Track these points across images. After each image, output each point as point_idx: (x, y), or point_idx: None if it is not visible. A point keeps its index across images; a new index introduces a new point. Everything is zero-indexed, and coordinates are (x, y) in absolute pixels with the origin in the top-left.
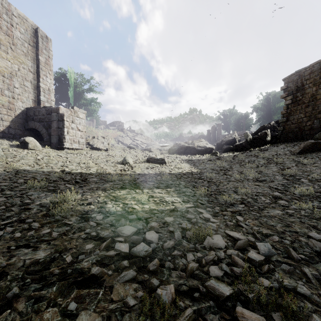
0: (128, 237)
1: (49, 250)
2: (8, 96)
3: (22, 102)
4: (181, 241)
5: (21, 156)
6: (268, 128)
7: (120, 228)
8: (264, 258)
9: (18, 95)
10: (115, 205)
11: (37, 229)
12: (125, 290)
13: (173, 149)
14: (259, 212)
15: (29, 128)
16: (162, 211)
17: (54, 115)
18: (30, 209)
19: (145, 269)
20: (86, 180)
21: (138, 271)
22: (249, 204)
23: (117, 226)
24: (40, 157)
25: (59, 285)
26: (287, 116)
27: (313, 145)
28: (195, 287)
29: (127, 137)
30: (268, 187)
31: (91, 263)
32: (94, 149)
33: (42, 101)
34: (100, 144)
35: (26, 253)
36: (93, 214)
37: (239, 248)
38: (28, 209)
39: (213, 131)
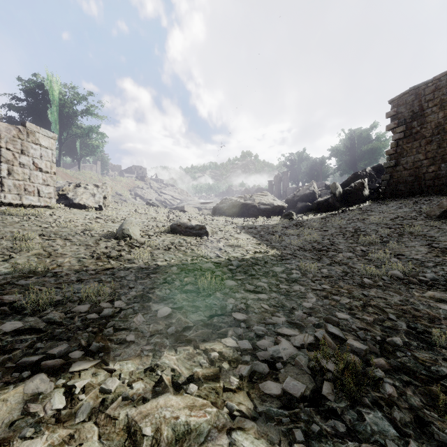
0: None
1: None
2: None
3: None
4: None
5: None
6: (363, 177)
7: None
8: None
9: None
10: None
11: None
12: None
13: (220, 208)
14: None
15: None
16: None
17: None
18: None
19: None
20: None
21: None
22: None
23: None
24: None
25: None
26: (396, 157)
27: None
28: None
29: (150, 189)
30: None
31: None
32: (74, 207)
33: None
34: (88, 198)
35: None
36: None
37: None
38: None
39: (278, 182)
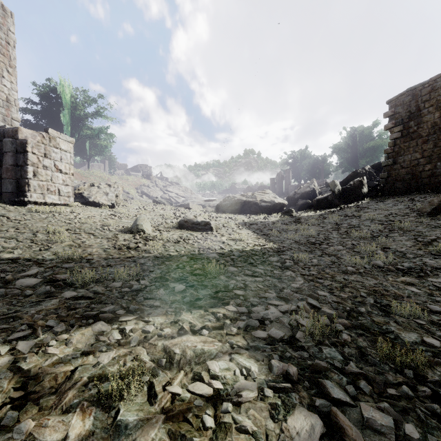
0: None
1: None
2: None
3: None
4: None
5: None
6: (362, 175)
7: None
8: None
9: None
10: None
11: None
12: None
13: (223, 205)
14: None
15: None
16: None
17: (7, 141)
18: None
19: None
20: (1, 287)
21: None
22: None
23: None
24: None
25: None
26: (393, 156)
27: None
28: None
29: (156, 187)
30: (439, 290)
31: None
32: (89, 205)
33: None
34: (102, 196)
35: None
36: None
37: None
38: None
39: (280, 180)
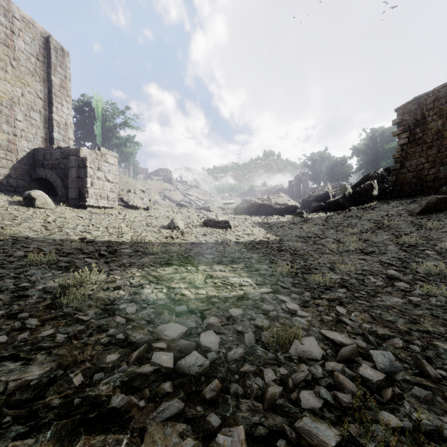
0: (173, 341)
1: (48, 364)
2: (7, 132)
3: (28, 141)
4: (254, 348)
5: (24, 218)
6: (375, 178)
7: (162, 327)
8: (384, 376)
9: (21, 130)
10: (156, 290)
11: (34, 329)
12: (164, 436)
13: (241, 208)
14: (368, 301)
15: (37, 177)
16: (225, 299)
17: (72, 159)
18: (27, 297)
19: (199, 397)
20: (115, 253)
21: (186, 400)
22: (353, 288)
23: (157, 323)
24: (51, 219)
25: (58, 427)
26: (401, 161)
27: (439, 201)
28: (278, 429)
29: (177, 190)
30: (379, 262)
31: (112, 386)
32: (129, 208)
33: (56, 139)
34: (138, 201)
35: (12, 370)
36: (121, 304)
37: (345, 358)
38: (25, 297)
39: (297, 183)
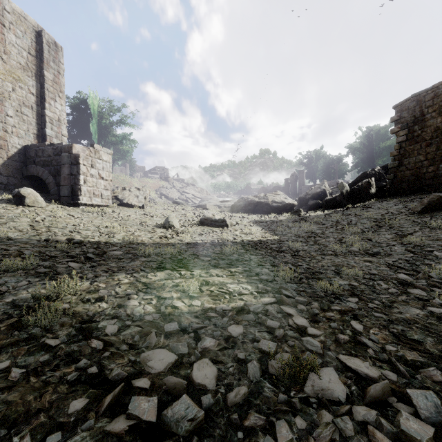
0: (160, 376)
1: None
2: None
3: (19, 137)
4: (260, 384)
5: (11, 217)
6: (372, 176)
7: (146, 355)
8: (433, 430)
9: (12, 126)
10: (144, 301)
11: None
12: None
13: (237, 206)
14: (386, 313)
15: (29, 175)
16: (223, 312)
17: (65, 155)
18: None
19: None
20: (103, 255)
21: None
22: (364, 296)
23: (142, 348)
24: (40, 218)
25: None
26: (399, 158)
27: (441, 200)
28: None
29: (173, 188)
30: (386, 264)
31: None
32: (124, 206)
33: (49, 135)
34: (133, 199)
35: None
36: (101, 321)
37: (375, 399)
38: None
39: (294, 181)
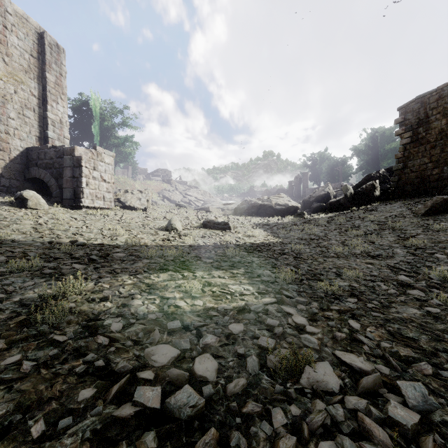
0: (163, 369)
1: (5, 405)
2: None
3: (21, 140)
4: (259, 376)
5: (14, 219)
6: (376, 179)
7: (150, 350)
8: (419, 417)
9: (14, 129)
10: (148, 301)
11: None
12: None
13: (241, 209)
14: (383, 313)
15: (31, 177)
16: (224, 311)
17: (67, 158)
18: None
19: None
20: (107, 257)
21: None
22: (364, 296)
23: (146, 344)
24: (43, 221)
25: None
26: (404, 160)
27: (445, 202)
28: None
29: (176, 191)
30: (387, 266)
31: (80, 438)
32: (126, 209)
33: (51, 138)
34: (136, 201)
35: None
36: (106, 319)
37: (367, 390)
38: None
39: (298, 183)
